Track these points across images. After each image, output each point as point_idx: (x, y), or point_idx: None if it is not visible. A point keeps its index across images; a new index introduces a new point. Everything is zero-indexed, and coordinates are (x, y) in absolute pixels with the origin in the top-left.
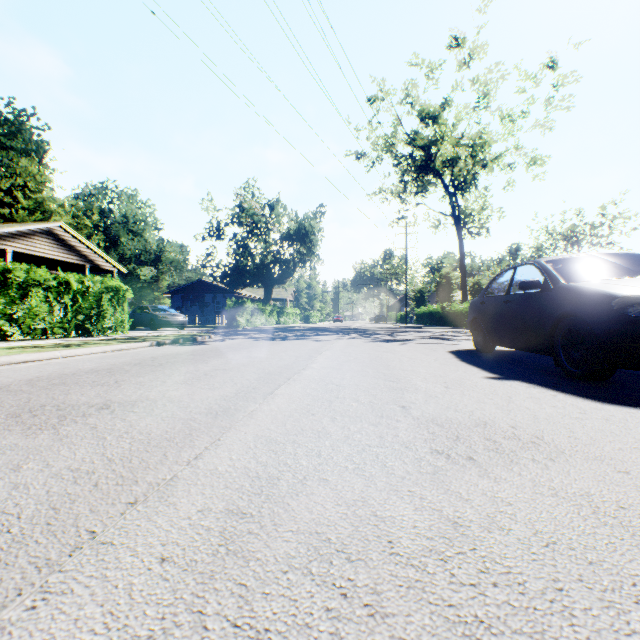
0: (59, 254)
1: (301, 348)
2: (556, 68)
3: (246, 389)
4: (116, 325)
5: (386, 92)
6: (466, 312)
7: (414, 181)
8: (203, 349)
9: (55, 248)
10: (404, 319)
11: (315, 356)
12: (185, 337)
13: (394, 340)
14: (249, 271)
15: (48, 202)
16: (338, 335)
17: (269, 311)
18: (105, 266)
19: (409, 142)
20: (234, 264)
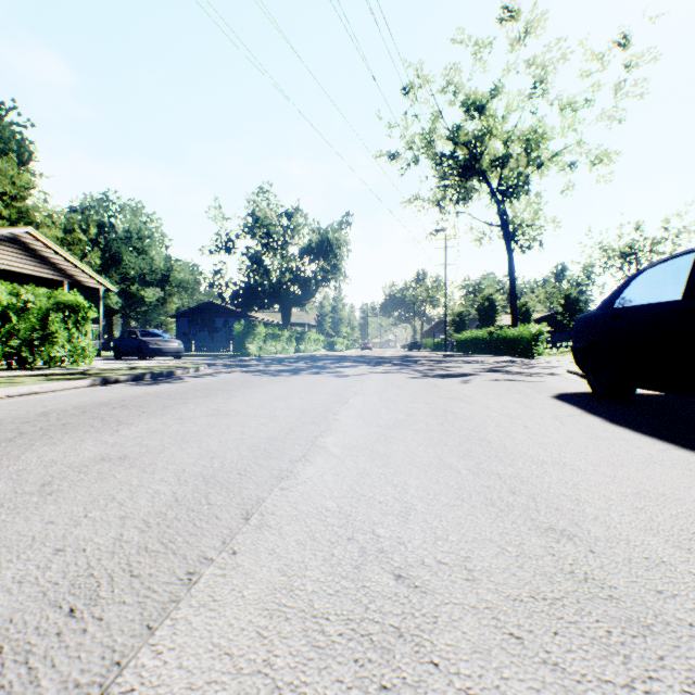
0: (28, 267)
1: (315, 390)
2: (628, 46)
3: (27, 627)
4: (72, 354)
5: (424, 78)
6: (521, 338)
7: (455, 187)
8: (160, 392)
9: (22, 259)
10: (441, 346)
11: (335, 410)
12: (157, 371)
13: (448, 375)
14: (264, 291)
15: (32, 211)
16: (369, 367)
17: (286, 337)
18: (89, 283)
19: (451, 138)
20: (246, 282)
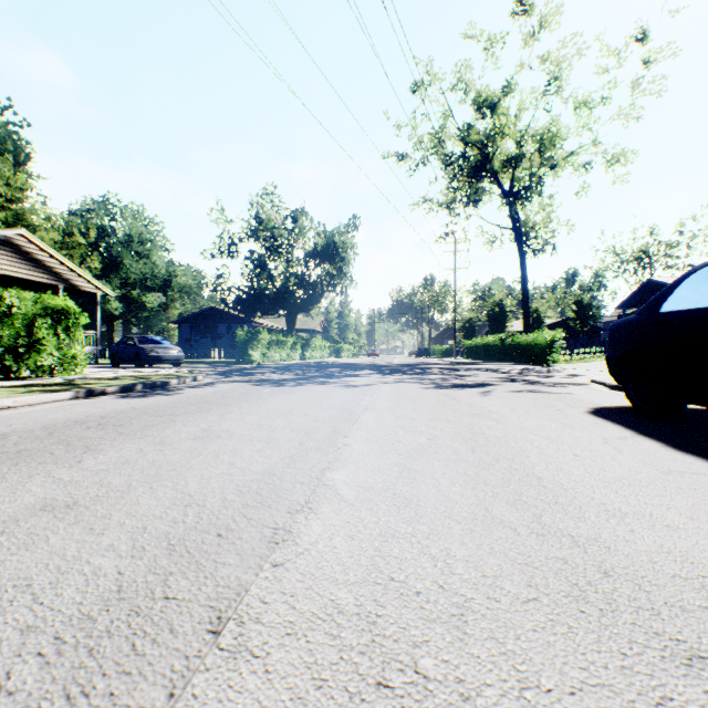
0: (21, 270)
1: (321, 404)
2: (647, 41)
3: None
4: (62, 362)
5: (434, 75)
6: (535, 344)
7: (465, 189)
8: (148, 407)
9: (15, 263)
10: (450, 353)
11: (344, 430)
12: (150, 380)
13: (464, 385)
14: (268, 296)
15: (29, 214)
16: (378, 375)
17: (291, 343)
18: (85, 287)
19: (461, 137)
20: (250, 287)
